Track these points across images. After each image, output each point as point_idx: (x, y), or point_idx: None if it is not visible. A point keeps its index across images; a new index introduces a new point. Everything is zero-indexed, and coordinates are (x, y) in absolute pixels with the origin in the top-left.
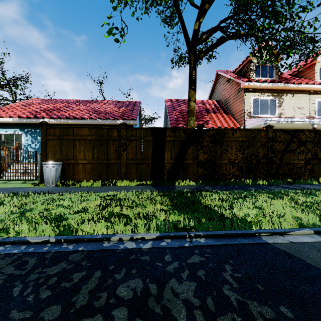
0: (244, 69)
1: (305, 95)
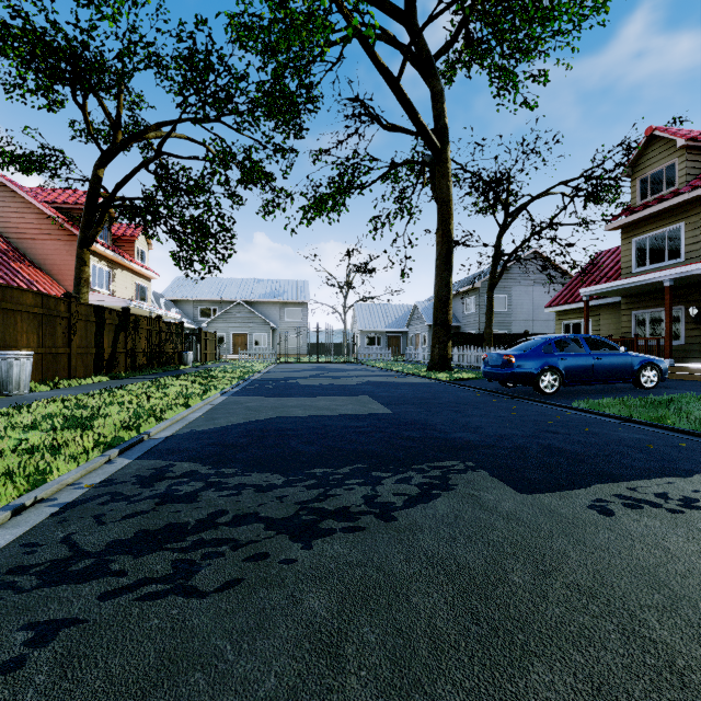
0: (73, 213)
1: (129, 274)
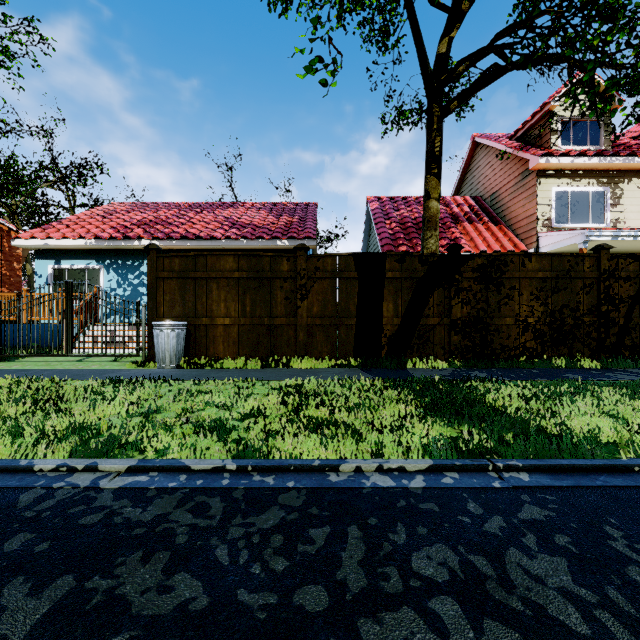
0: (534, 131)
1: None
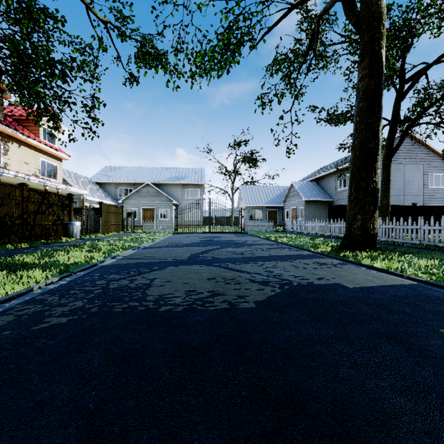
0: None
1: (31, 150)
